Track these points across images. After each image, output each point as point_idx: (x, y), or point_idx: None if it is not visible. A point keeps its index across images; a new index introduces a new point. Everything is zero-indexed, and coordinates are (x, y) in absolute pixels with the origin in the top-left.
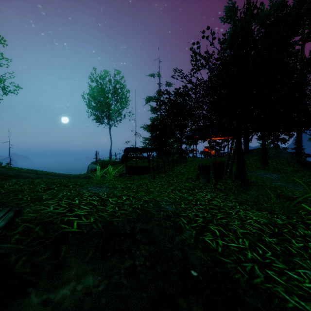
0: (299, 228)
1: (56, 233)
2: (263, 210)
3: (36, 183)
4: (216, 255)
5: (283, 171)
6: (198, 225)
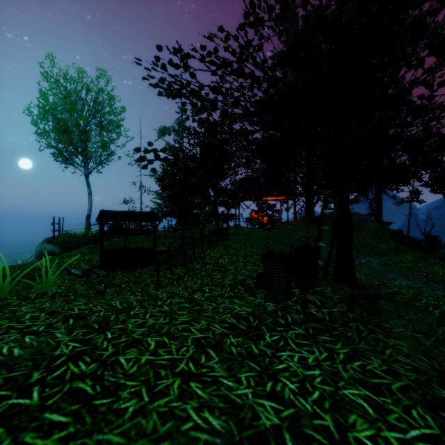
0: None
1: None
2: None
3: None
4: None
5: (379, 252)
6: None
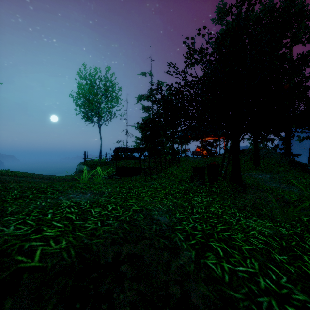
0: (307, 239)
1: (4, 273)
2: (264, 217)
3: (10, 189)
4: (224, 288)
5: (274, 172)
6: (197, 242)
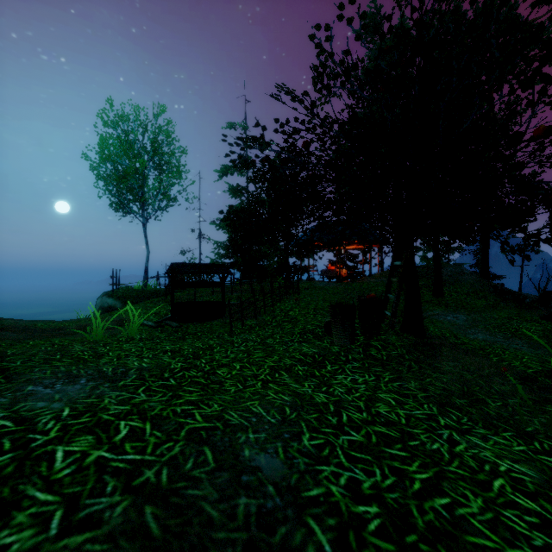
0: None
1: None
2: (499, 423)
3: None
4: None
5: (471, 308)
6: None
